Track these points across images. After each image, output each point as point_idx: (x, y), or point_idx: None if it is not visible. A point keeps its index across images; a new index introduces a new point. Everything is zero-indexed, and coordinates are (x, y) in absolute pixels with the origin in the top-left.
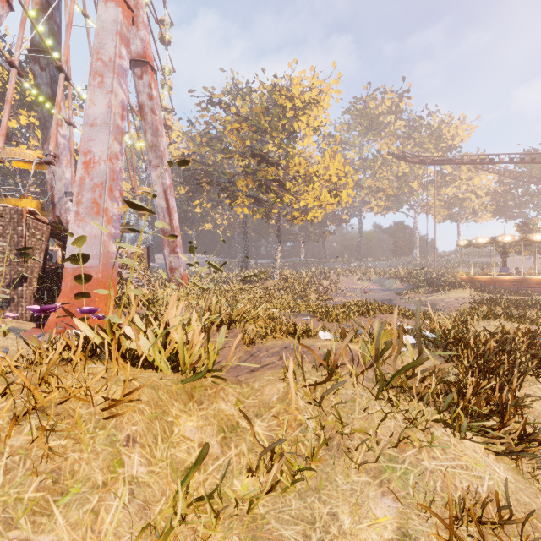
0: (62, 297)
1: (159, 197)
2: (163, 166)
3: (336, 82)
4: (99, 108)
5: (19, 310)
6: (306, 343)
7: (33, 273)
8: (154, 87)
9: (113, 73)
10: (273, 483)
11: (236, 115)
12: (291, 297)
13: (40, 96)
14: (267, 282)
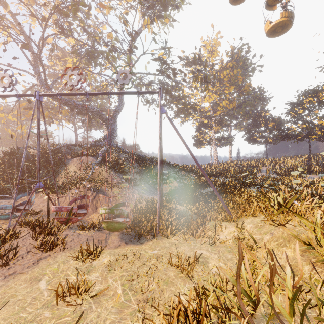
0: None
1: None
2: None
3: None
4: None
5: None
6: None
7: None
8: None
9: None
10: None
11: None
12: None
13: None
14: None
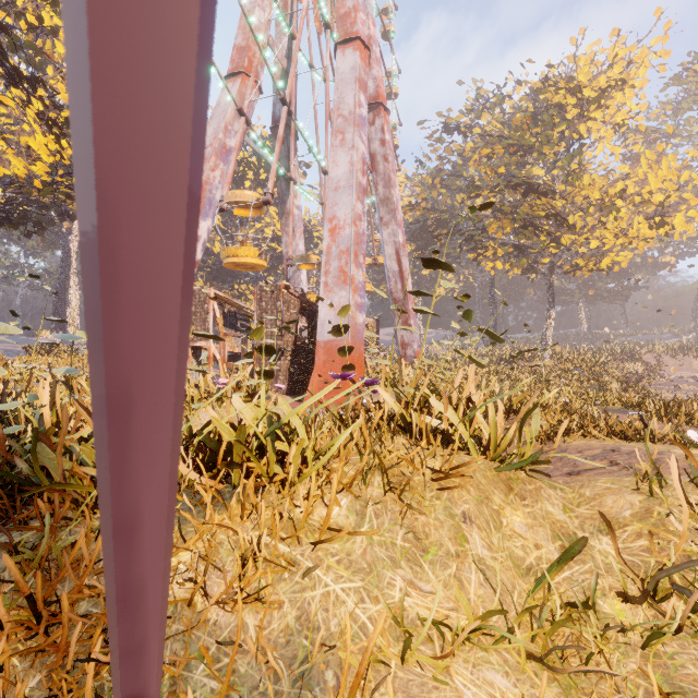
0: (316, 371)
1: (390, 259)
2: (396, 221)
3: (660, 39)
4: (341, 169)
5: (278, 383)
6: (650, 448)
7: (288, 347)
8: (386, 130)
9: (354, 126)
10: (683, 616)
11: (480, 137)
12: (577, 386)
13: (283, 171)
14: (532, 364)
